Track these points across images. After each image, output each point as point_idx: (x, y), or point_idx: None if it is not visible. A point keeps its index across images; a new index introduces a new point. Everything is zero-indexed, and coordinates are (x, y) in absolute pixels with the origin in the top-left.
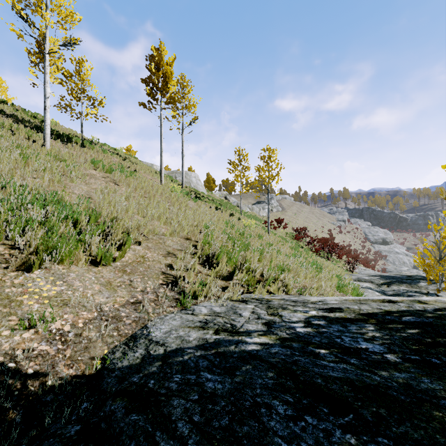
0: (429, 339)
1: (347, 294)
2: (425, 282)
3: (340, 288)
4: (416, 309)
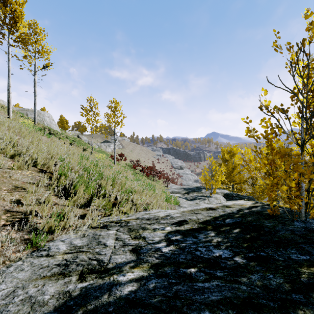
0: (248, 235)
1: (171, 203)
2: (204, 190)
3: (167, 200)
4: (228, 212)
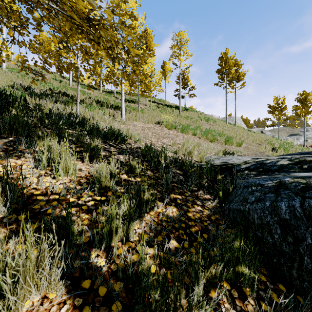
0: None
1: None
2: None
3: None
4: None
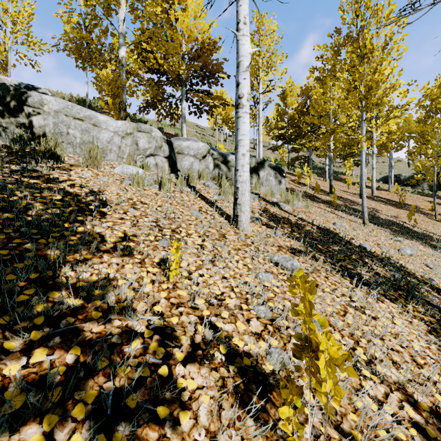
0: None
1: None
2: None
3: None
4: None
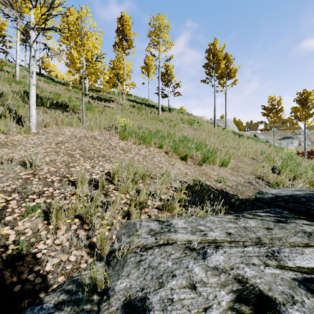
0: None
1: None
2: None
3: None
4: None
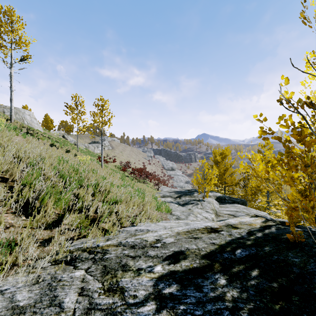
0: (275, 283)
1: (162, 212)
2: (196, 193)
3: (158, 208)
4: (236, 236)
